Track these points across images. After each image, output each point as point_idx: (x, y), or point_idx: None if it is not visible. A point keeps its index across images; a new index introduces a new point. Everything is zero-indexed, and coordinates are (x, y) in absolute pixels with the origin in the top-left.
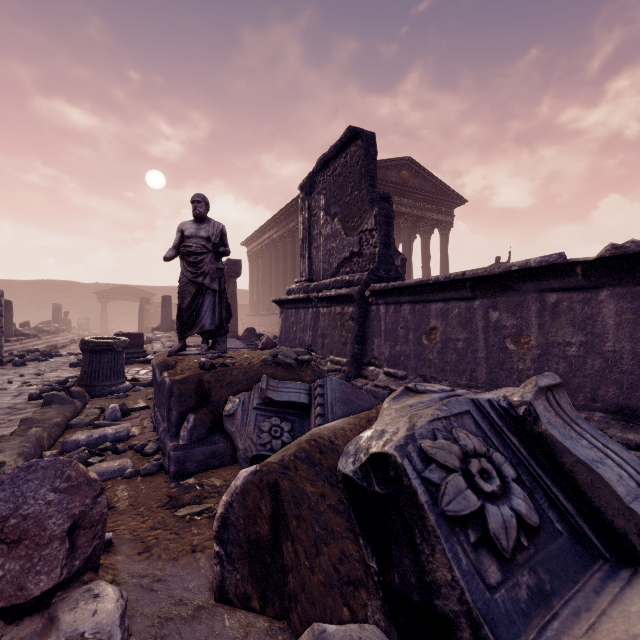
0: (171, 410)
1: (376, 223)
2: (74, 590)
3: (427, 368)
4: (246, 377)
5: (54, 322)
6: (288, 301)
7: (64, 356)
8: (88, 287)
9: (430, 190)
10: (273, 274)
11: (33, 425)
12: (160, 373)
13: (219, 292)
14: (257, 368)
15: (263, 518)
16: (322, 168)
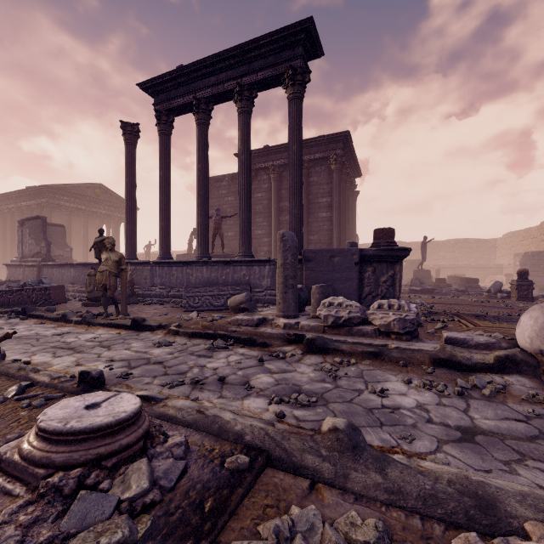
0: None
1: (45, 245)
2: None
3: (53, 282)
4: (1, 284)
5: None
6: (12, 265)
7: None
8: None
9: (116, 201)
10: None
11: None
12: None
13: None
14: (4, 282)
15: None
16: (28, 220)
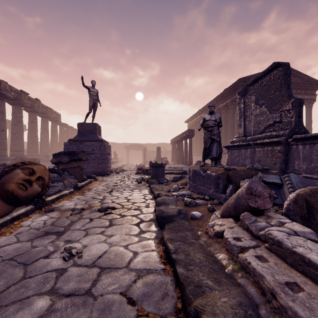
0: (220, 183)
1: (292, 106)
2: (266, 213)
3: None
4: (245, 174)
5: (114, 158)
6: (233, 146)
7: (127, 171)
8: (121, 145)
9: (299, 82)
10: (202, 135)
11: (156, 189)
12: (202, 172)
13: (219, 142)
14: (247, 171)
15: (304, 209)
16: (253, 83)
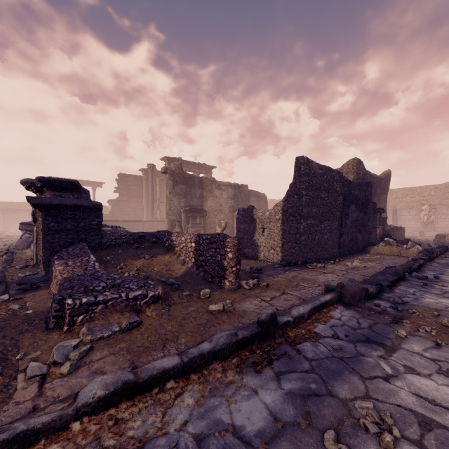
0: None
1: None
2: None
3: None
4: None
5: None
6: None
7: None
8: None
9: None
10: None
11: None
12: None
13: None
14: None
15: None
16: None
